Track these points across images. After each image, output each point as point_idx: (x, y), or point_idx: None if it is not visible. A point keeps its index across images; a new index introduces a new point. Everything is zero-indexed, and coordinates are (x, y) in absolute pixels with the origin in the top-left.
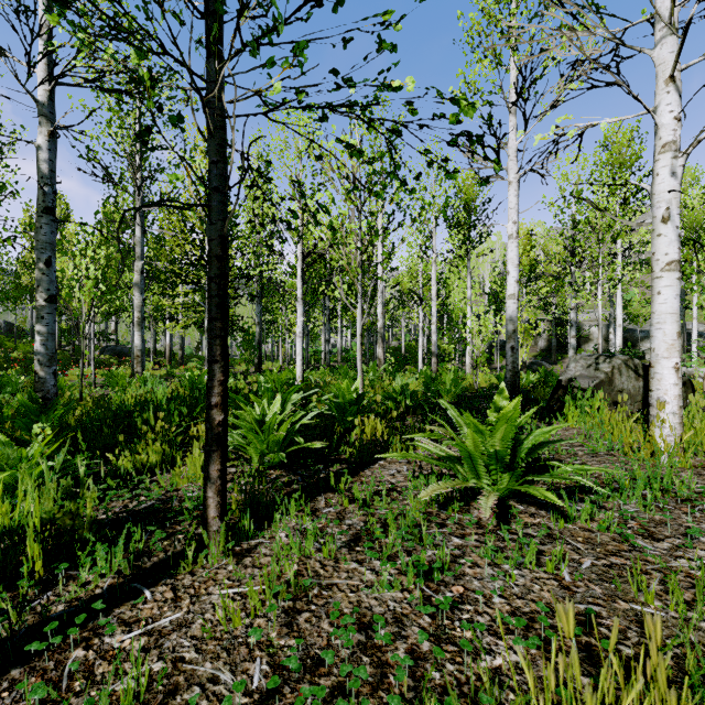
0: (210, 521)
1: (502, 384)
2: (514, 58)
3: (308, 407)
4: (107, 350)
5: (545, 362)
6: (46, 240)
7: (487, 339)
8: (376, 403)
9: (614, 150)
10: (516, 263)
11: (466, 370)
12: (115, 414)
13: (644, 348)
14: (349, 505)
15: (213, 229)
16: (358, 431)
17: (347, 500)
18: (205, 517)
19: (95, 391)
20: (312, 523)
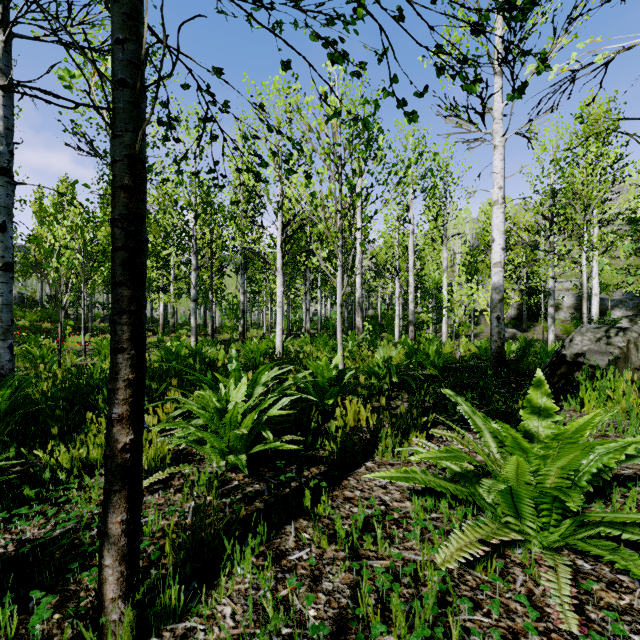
0: (108, 605)
1: (539, 374)
2: (500, 18)
3: (283, 385)
4: (107, 319)
5: (516, 330)
6: (1, 203)
7: (469, 309)
8: (358, 380)
9: (590, 121)
10: (501, 230)
11: (442, 338)
12: (75, 391)
13: (614, 316)
14: (329, 545)
15: (117, 145)
16: (339, 423)
17: (325, 540)
18: (100, 596)
19: (84, 359)
20: (270, 604)
